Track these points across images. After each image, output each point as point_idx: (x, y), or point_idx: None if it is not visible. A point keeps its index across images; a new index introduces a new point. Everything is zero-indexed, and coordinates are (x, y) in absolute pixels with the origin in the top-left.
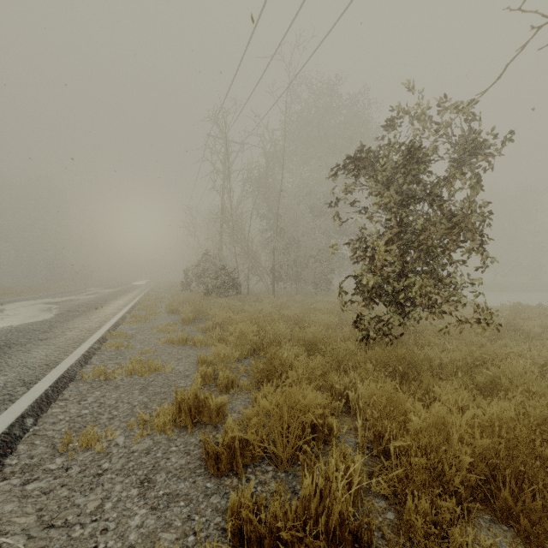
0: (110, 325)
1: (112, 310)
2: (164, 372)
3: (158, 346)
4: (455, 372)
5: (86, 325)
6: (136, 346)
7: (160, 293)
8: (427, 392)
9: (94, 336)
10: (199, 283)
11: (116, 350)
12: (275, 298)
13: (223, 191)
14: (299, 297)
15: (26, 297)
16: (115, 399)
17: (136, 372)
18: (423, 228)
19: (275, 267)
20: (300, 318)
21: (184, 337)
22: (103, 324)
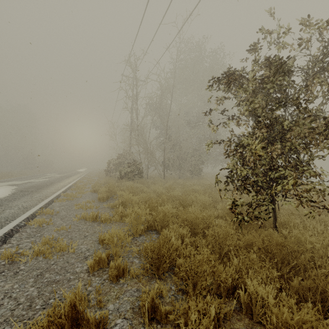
0: (44, 203)
1: (53, 190)
2: (68, 252)
3: (74, 222)
4: (328, 257)
5: (26, 203)
6: (56, 222)
7: (91, 177)
8: (322, 293)
9: (26, 214)
10: (116, 171)
11: (38, 227)
12: (165, 181)
13: (132, 111)
14: (181, 180)
15: (2, 180)
16: (4, 292)
17: (41, 253)
18: (289, 128)
19: (165, 160)
20: (183, 199)
21: (94, 215)
22: (39, 202)
